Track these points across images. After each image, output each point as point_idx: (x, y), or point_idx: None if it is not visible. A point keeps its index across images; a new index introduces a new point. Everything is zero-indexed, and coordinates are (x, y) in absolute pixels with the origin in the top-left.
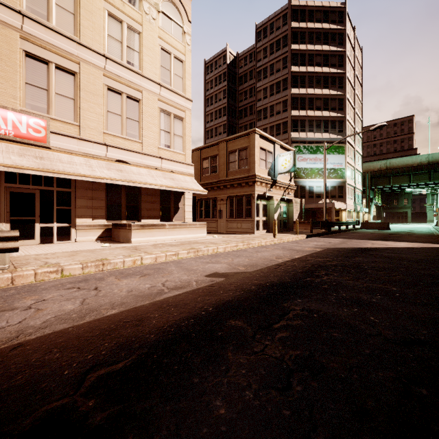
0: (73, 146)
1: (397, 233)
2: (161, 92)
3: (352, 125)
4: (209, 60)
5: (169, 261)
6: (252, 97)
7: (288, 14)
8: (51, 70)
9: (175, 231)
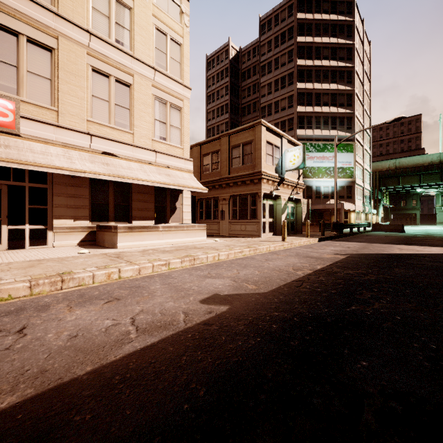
0: (49, 134)
1: (415, 236)
2: (156, 77)
3: (360, 122)
4: (211, 55)
5: (156, 274)
6: (255, 93)
7: (294, 5)
8: (22, 43)
9: (170, 234)
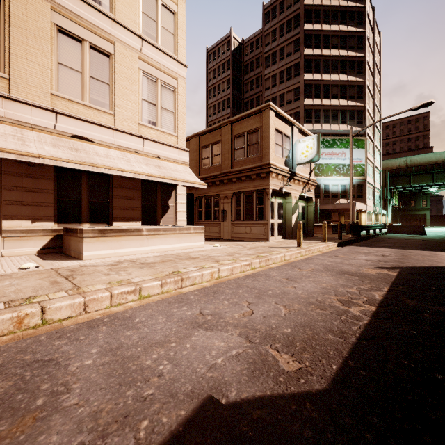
0: None
1: (444, 239)
2: (143, 48)
3: (371, 117)
4: (211, 47)
5: (107, 317)
6: (258, 86)
7: None
8: None
9: (157, 239)
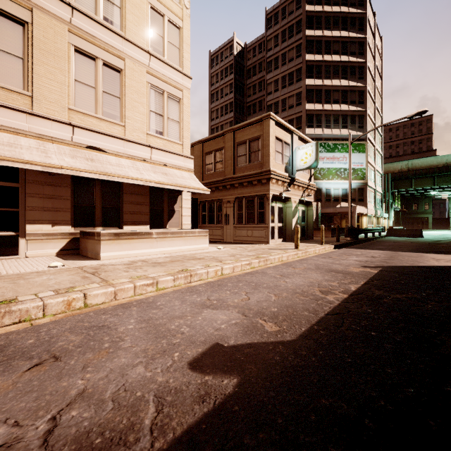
0: (21, 123)
1: (439, 242)
2: (151, 63)
3: (372, 121)
4: (214, 51)
5: (135, 301)
6: (261, 91)
7: None
8: None
9: (165, 241)
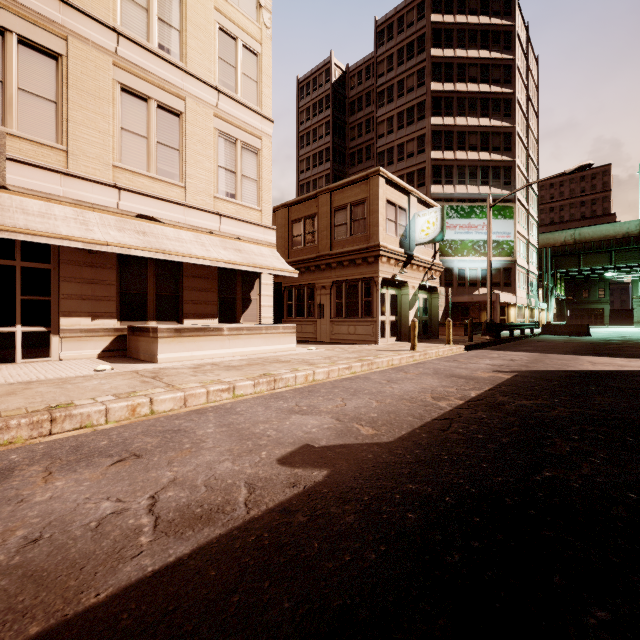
0: (54, 186)
1: (609, 342)
2: (220, 102)
3: (524, 175)
4: (304, 76)
5: (210, 407)
6: (369, 132)
7: (426, 2)
8: (10, 45)
9: (240, 340)
